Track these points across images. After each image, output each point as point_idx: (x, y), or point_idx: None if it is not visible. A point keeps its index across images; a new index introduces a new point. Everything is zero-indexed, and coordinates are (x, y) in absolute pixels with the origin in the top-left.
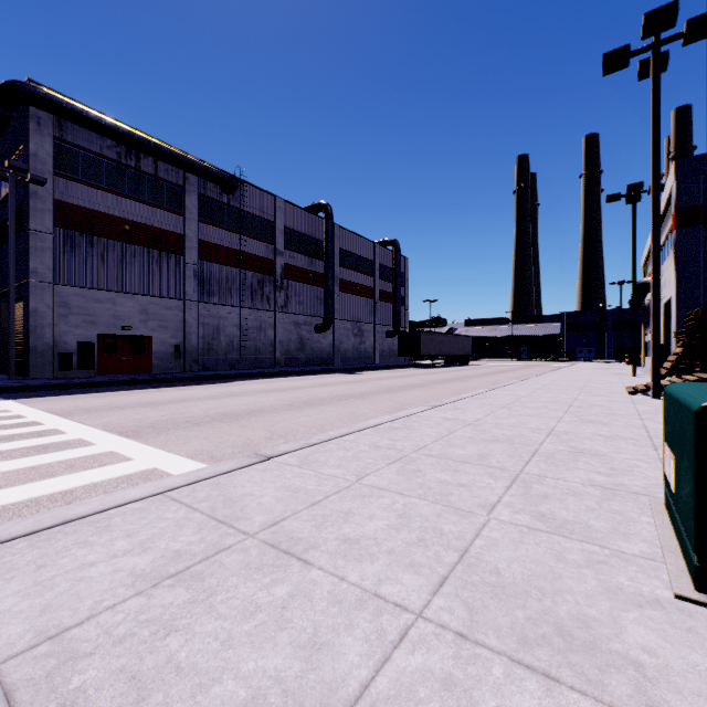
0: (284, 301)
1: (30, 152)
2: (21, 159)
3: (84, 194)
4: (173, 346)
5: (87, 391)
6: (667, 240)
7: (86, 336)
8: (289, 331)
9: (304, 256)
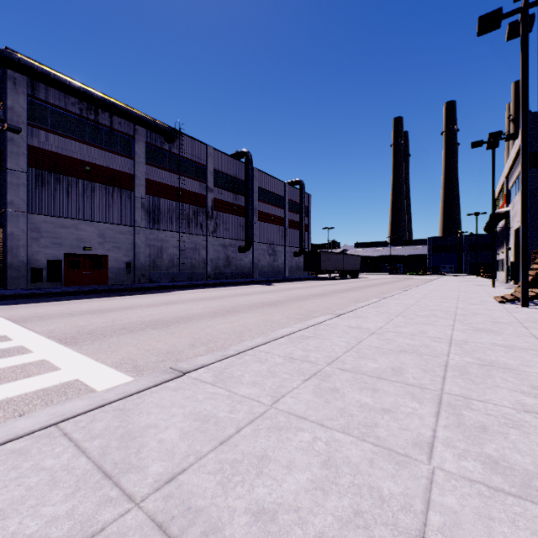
0: (214, 227)
1: (7, 107)
2: (2, 113)
3: (52, 141)
4: (125, 263)
5: (50, 300)
6: (518, 178)
7: (54, 255)
8: (218, 252)
9: (230, 193)
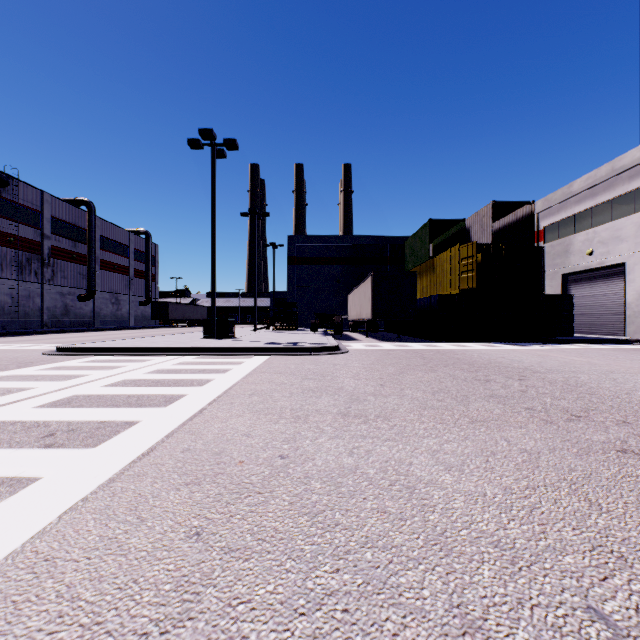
0: (51, 275)
1: None
2: None
3: None
4: None
5: None
6: None
7: None
8: (56, 300)
9: (68, 240)
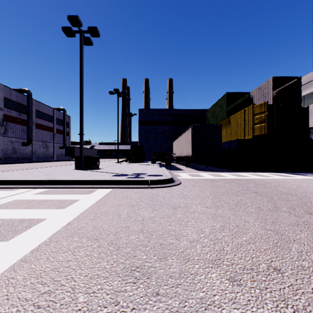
0: (4, 131)
1: None
2: None
3: None
4: None
5: None
6: None
7: None
8: (7, 145)
9: (16, 111)
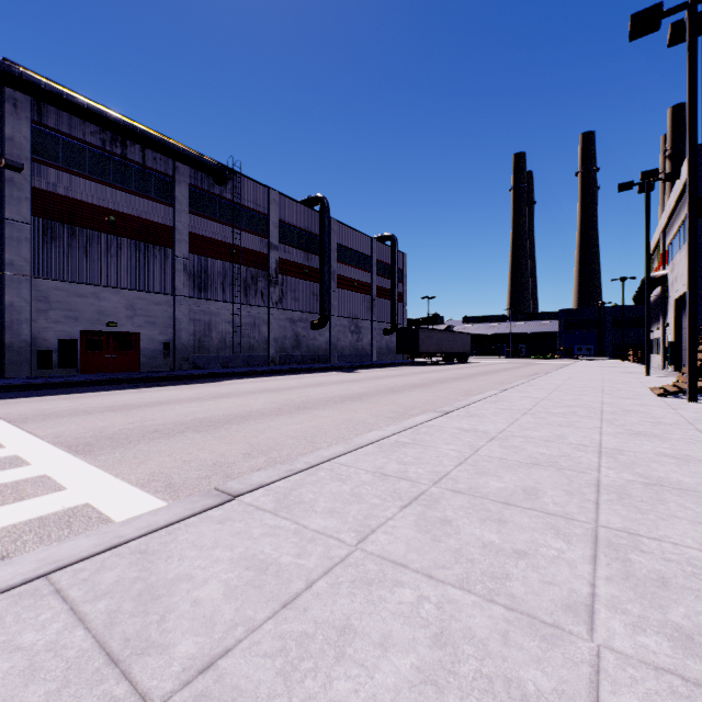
0: (279, 296)
1: (5, 137)
2: None
3: (65, 183)
4: (162, 343)
5: (62, 392)
6: (679, 232)
7: (68, 332)
8: (285, 328)
9: (299, 251)
